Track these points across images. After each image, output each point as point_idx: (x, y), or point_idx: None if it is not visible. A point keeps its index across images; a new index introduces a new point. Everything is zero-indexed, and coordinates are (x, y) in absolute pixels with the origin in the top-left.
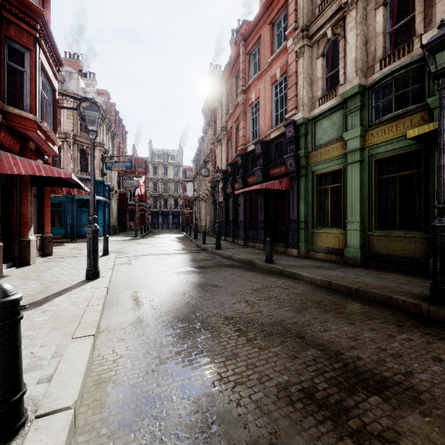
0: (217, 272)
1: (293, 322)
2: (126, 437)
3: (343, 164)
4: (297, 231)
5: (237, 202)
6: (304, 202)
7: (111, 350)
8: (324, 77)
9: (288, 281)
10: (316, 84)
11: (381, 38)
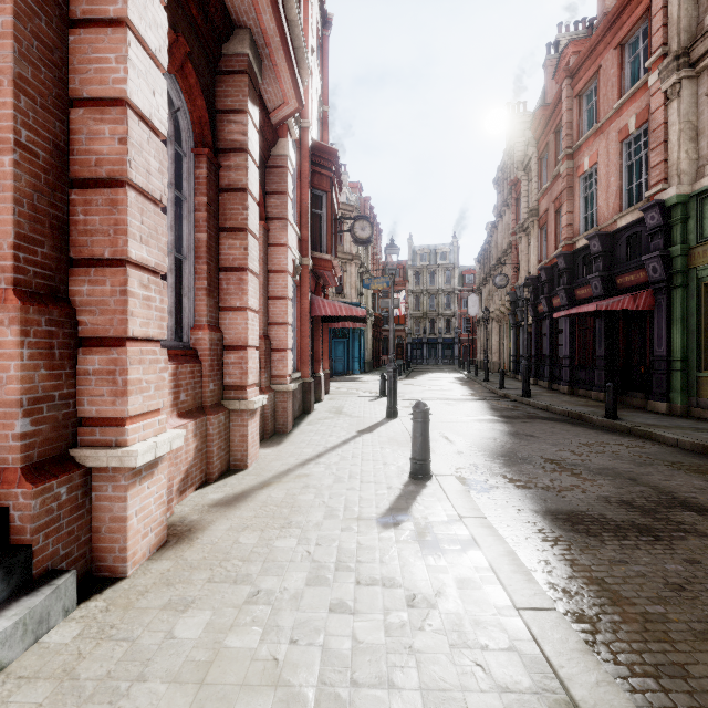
0: (530, 424)
1: (628, 471)
2: (487, 495)
3: None
4: (666, 375)
5: (557, 326)
6: (680, 329)
7: (449, 464)
8: None
9: (636, 441)
10: (705, 136)
11: None
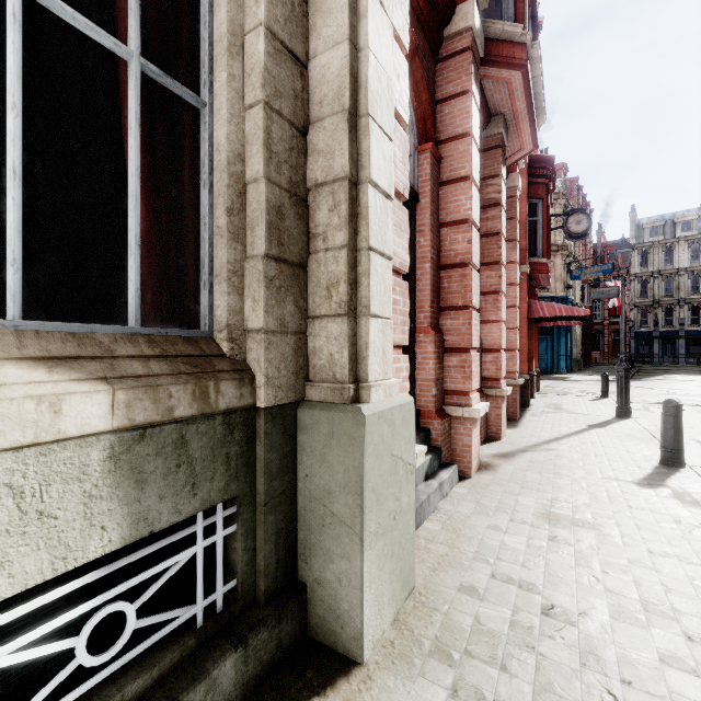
0: None
1: None
2: None
3: None
4: None
5: None
6: None
7: None
8: None
9: None
10: None
11: None
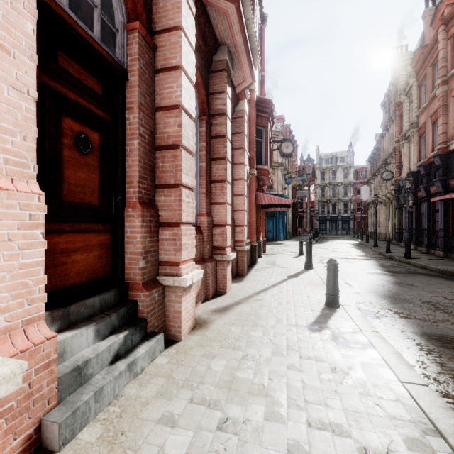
0: (411, 277)
1: None
2: (379, 320)
3: None
4: None
5: (433, 207)
6: None
7: (350, 300)
8: None
9: None
10: None
11: None
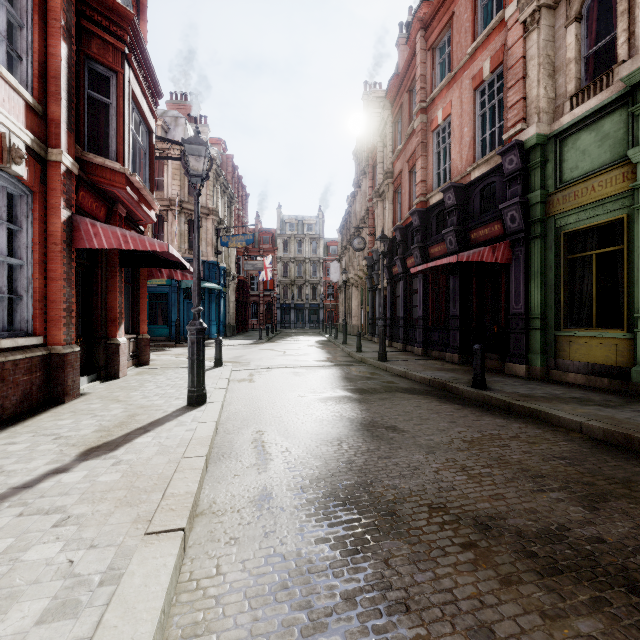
0: (390, 402)
1: (595, 538)
2: None
3: (625, 209)
4: (525, 334)
5: (411, 287)
6: (539, 283)
7: (214, 565)
8: (581, 57)
9: (529, 427)
10: (563, 72)
11: None
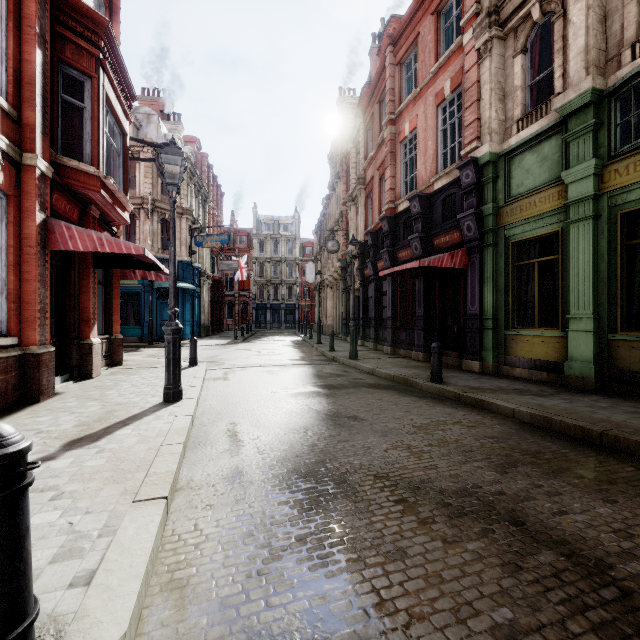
0: (356, 396)
1: (498, 492)
2: None
3: (560, 223)
4: (479, 333)
5: (381, 289)
6: (491, 287)
7: (193, 524)
8: (526, 85)
9: (472, 414)
10: (511, 98)
11: (633, 7)
